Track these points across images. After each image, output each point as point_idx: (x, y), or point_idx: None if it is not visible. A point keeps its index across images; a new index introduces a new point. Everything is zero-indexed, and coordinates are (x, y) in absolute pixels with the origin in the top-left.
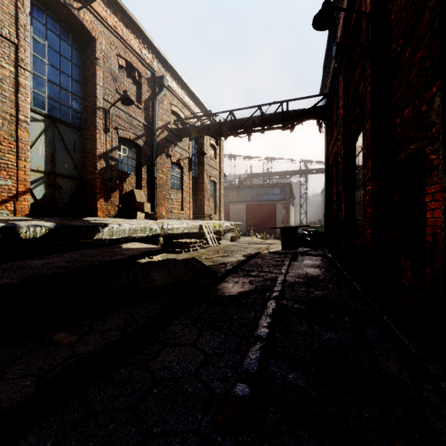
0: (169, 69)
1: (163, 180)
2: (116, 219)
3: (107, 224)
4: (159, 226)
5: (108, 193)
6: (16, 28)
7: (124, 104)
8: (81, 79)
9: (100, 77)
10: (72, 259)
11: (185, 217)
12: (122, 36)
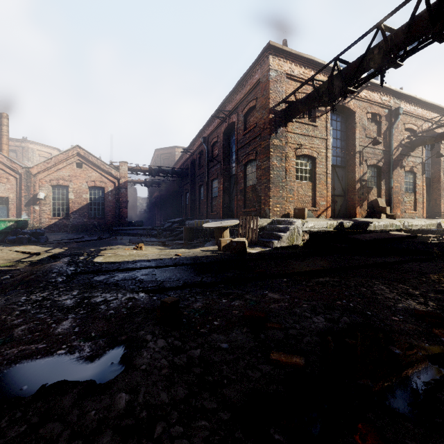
0: (403, 97)
1: (397, 188)
2: (370, 219)
3: (372, 222)
4: (401, 223)
5: (361, 202)
6: (326, 131)
7: (373, 145)
8: (345, 138)
9: (357, 133)
10: (377, 235)
11: (418, 216)
12: (369, 99)
